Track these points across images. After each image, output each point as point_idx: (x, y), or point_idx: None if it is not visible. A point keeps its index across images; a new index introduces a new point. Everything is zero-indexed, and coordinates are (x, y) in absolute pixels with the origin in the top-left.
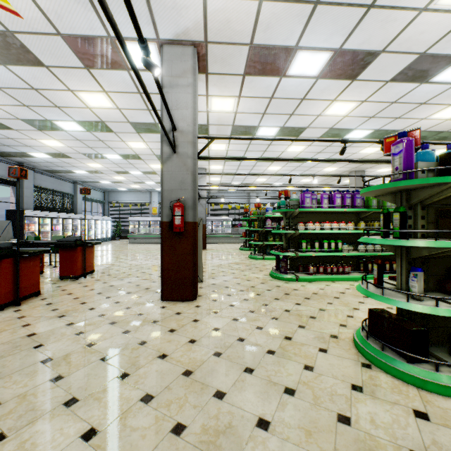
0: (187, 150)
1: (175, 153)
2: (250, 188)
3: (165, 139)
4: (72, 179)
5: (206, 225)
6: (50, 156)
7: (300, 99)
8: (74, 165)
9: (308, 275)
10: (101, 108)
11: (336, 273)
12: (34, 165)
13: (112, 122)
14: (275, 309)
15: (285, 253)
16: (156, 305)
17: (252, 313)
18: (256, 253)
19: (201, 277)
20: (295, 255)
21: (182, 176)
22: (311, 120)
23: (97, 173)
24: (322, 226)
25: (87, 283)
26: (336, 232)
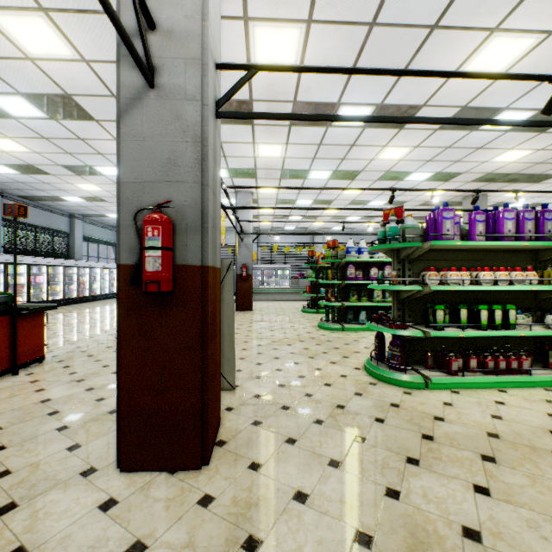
0: (183, 80)
1: (151, 86)
2: (315, 224)
3: (127, 52)
4: (67, 211)
5: (255, 276)
6: (16, 171)
7: (428, 28)
8: (59, 188)
9: (449, 377)
10: (52, 59)
11: (504, 372)
12: (1, 188)
13: (84, 96)
14: (431, 525)
15: (400, 330)
16: (94, 492)
17: (368, 551)
18: (330, 319)
19: (232, 380)
20: (423, 335)
21: (170, 147)
22: (435, 88)
23: (97, 200)
24: (474, 277)
25: (3, 392)
26: (507, 288)
